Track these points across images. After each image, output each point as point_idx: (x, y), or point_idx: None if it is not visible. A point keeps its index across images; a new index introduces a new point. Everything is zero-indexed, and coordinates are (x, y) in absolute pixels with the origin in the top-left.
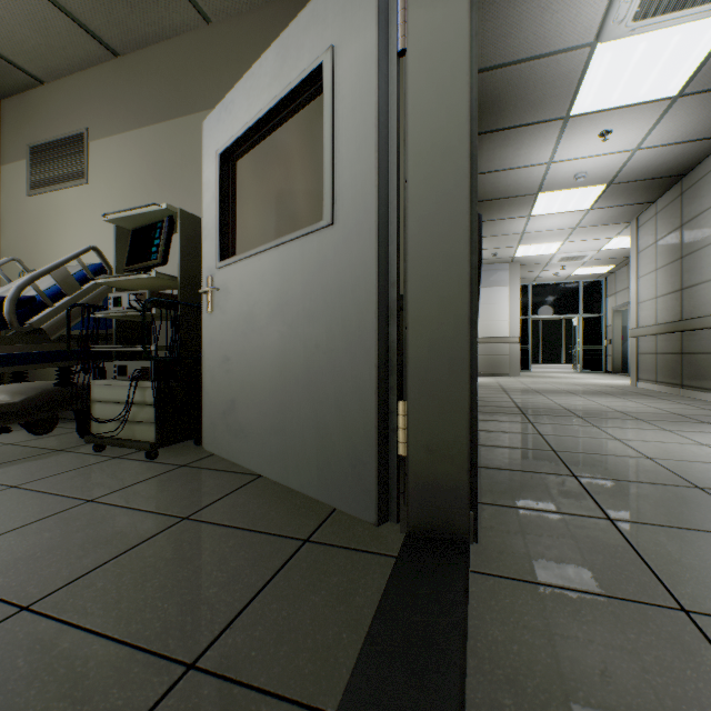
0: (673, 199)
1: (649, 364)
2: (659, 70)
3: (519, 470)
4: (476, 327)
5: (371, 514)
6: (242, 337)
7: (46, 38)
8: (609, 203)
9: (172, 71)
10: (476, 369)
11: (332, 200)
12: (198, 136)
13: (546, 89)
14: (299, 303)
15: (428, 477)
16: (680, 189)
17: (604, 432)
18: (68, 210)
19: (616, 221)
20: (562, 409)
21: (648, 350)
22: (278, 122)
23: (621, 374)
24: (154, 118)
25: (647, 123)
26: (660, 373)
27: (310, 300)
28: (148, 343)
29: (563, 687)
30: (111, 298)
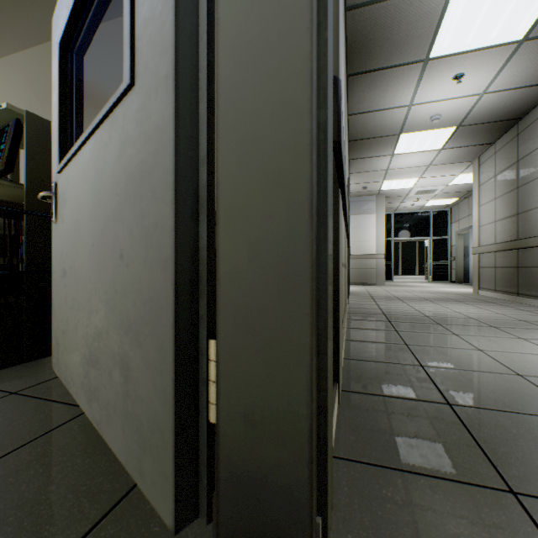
0: (510, 139)
1: (489, 276)
2: (510, 12)
3: (387, 395)
4: (325, 223)
5: (168, 512)
6: (73, 247)
7: None
8: (457, 144)
9: None
10: (325, 290)
11: (131, 50)
12: None
13: (409, 29)
14: (108, 201)
15: (247, 464)
16: (516, 131)
17: (466, 341)
18: None
19: (461, 160)
20: (422, 316)
21: (488, 264)
22: None
23: (463, 284)
24: (38, 39)
25: (494, 68)
26: (499, 283)
27: (116, 195)
28: (15, 256)
29: None
30: None
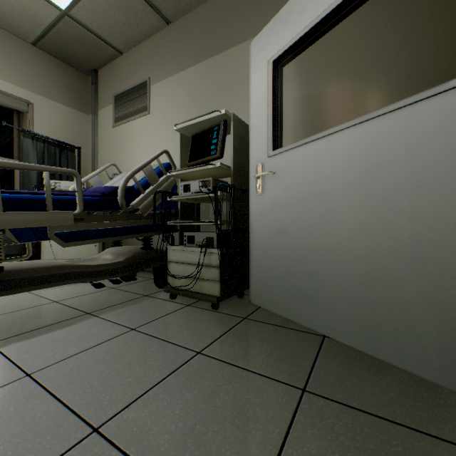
0: None
1: None
2: None
3: None
4: None
5: None
6: (302, 212)
7: (127, 19)
8: None
9: (207, 25)
10: None
11: None
12: (226, 67)
13: None
14: (399, 175)
15: None
16: None
17: None
18: (137, 133)
19: None
20: None
21: None
22: (346, 12)
23: None
24: (194, 61)
25: None
26: None
27: (422, 170)
28: (197, 219)
29: None
30: (181, 185)
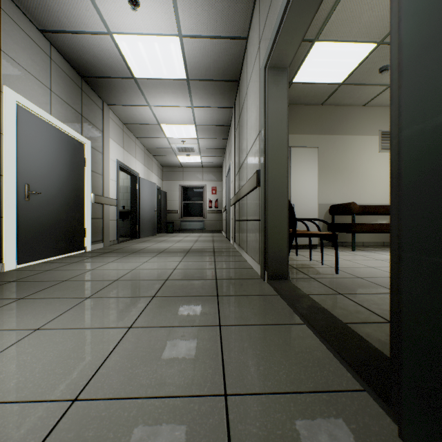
0: None
1: None
2: None
3: None
4: (399, 181)
5: None
6: None
7: None
8: None
9: None
10: (399, 231)
11: None
12: None
13: None
14: None
15: None
16: None
17: None
18: None
19: None
20: None
21: None
22: None
23: None
24: None
25: None
26: None
27: None
28: None
29: (286, 342)
30: None
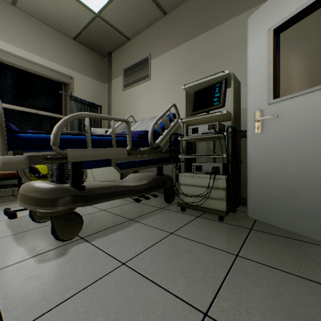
0: None
1: None
2: None
3: None
4: None
5: None
6: (309, 146)
7: (137, 14)
8: None
9: (196, 12)
10: None
11: None
12: (212, 41)
13: None
14: None
15: None
16: None
17: None
18: (140, 94)
19: None
20: None
21: None
22: None
23: None
24: (185, 39)
25: None
26: None
27: None
28: (194, 153)
29: None
30: (190, 129)
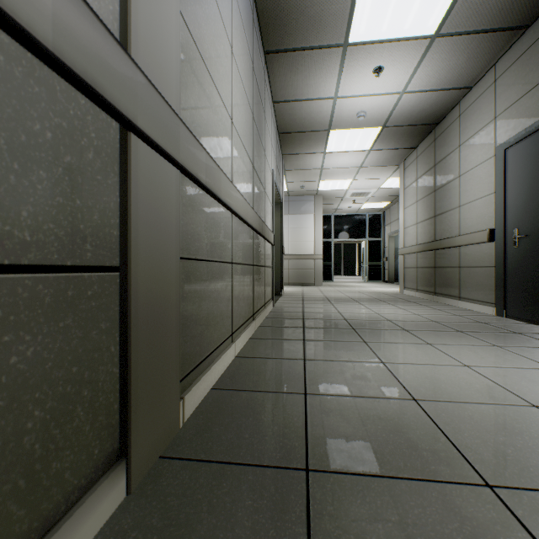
0: (429, 144)
1: (412, 276)
2: None
3: (225, 460)
4: None
5: None
6: None
7: None
8: (384, 146)
9: None
10: None
11: None
12: None
13: (323, 3)
14: None
15: None
16: (434, 136)
17: (372, 351)
18: None
19: (389, 163)
20: (342, 319)
21: (411, 265)
22: None
23: (394, 283)
24: None
25: (411, 64)
26: (420, 283)
27: None
28: None
29: None
30: None
